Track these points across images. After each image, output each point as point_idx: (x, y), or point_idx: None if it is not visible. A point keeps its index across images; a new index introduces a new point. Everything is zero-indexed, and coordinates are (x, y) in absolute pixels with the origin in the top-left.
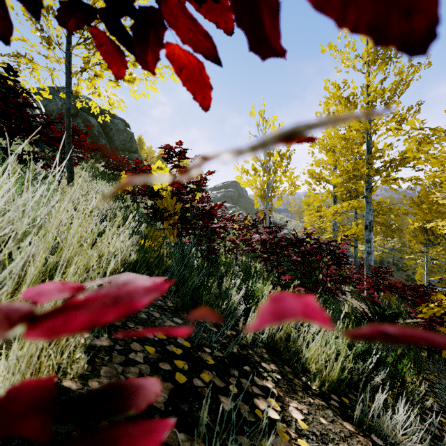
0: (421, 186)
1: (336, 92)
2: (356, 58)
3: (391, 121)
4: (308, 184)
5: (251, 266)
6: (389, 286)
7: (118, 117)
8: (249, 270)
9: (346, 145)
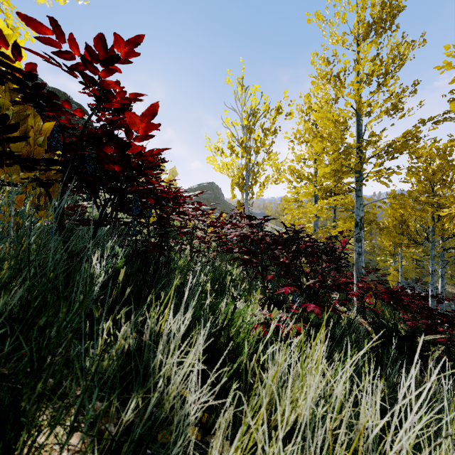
0: (416, 177)
1: (317, 84)
2: (344, 35)
3: (387, 101)
4: (288, 181)
5: (227, 272)
6: (389, 292)
7: (74, 101)
8: (222, 278)
9: (336, 129)
